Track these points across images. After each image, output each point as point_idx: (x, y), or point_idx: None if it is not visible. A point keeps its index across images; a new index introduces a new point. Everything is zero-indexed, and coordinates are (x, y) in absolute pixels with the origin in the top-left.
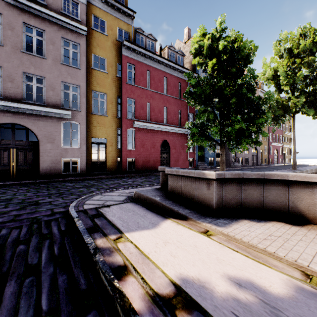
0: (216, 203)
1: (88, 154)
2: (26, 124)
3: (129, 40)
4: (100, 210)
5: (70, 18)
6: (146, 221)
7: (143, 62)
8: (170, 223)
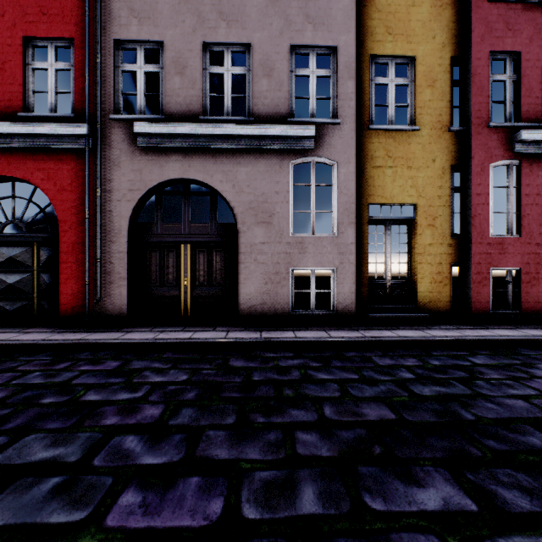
0: None
1: (359, 257)
2: (208, 177)
3: None
4: None
5: None
6: None
7: None
8: None
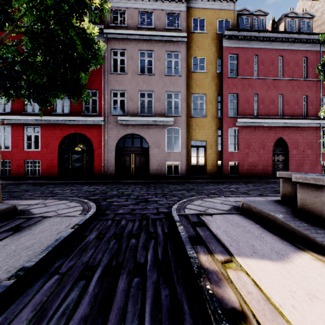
0: None
1: (188, 158)
2: (140, 133)
3: (231, 28)
4: (202, 218)
5: (172, 31)
6: (266, 246)
7: (248, 47)
8: (310, 260)
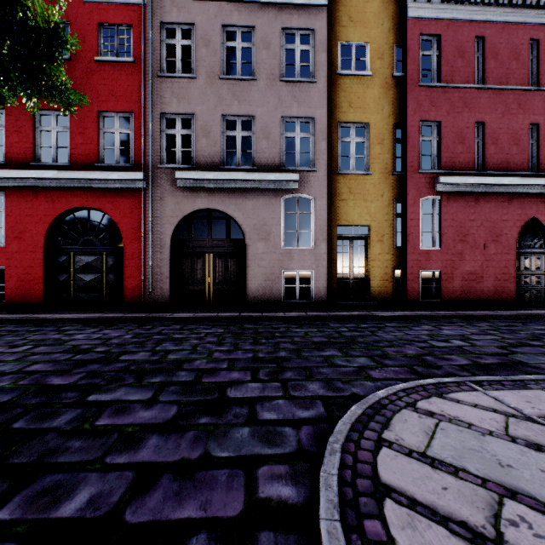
0: None
1: (330, 262)
2: (226, 208)
3: None
4: None
5: None
6: None
7: (463, 20)
8: None
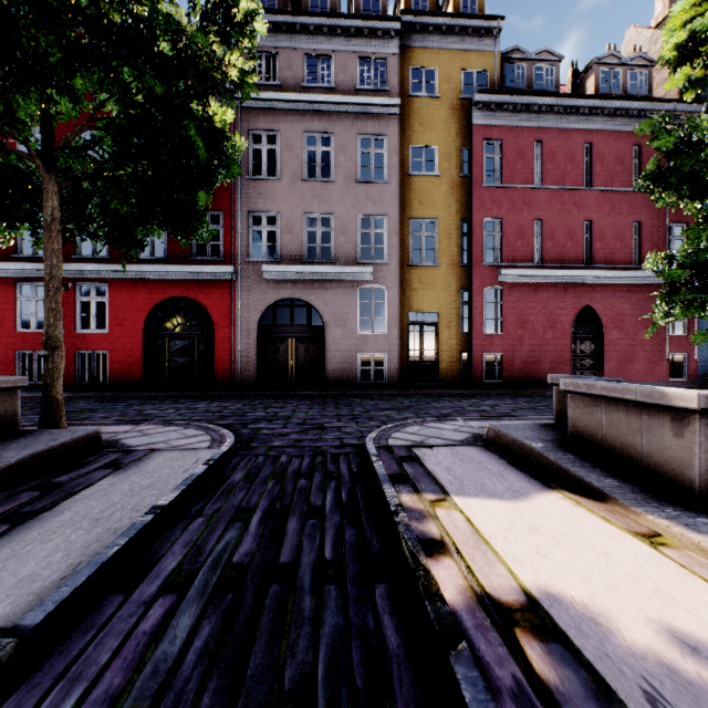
0: (702, 476)
1: (402, 346)
2: (307, 297)
3: (488, 87)
4: (415, 451)
5: (371, 93)
6: (501, 485)
7: (523, 126)
8: (555, 499)
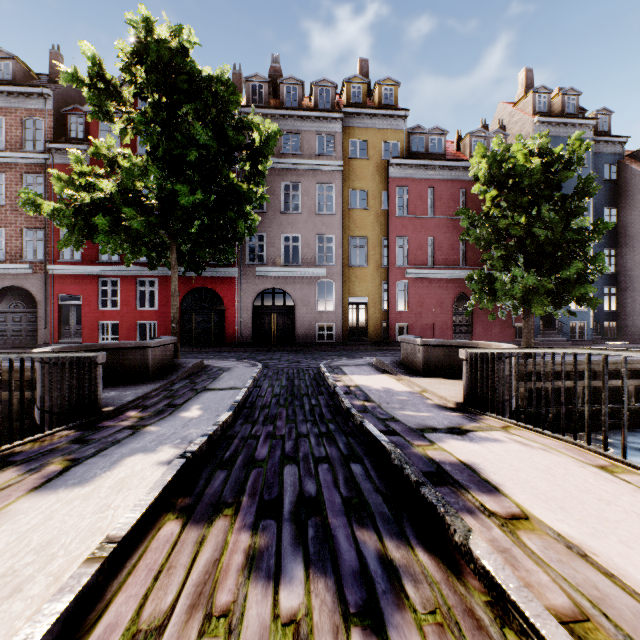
0: (423, 365)
1: (344, 319)
2: (284, 287)
3: (399, 152)
4: (340, 367)
5: (325, 157)
6: (367, 373)
7: (421, 178)
8: (382, 375)
